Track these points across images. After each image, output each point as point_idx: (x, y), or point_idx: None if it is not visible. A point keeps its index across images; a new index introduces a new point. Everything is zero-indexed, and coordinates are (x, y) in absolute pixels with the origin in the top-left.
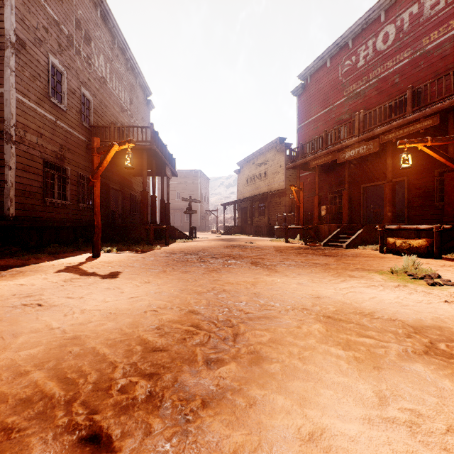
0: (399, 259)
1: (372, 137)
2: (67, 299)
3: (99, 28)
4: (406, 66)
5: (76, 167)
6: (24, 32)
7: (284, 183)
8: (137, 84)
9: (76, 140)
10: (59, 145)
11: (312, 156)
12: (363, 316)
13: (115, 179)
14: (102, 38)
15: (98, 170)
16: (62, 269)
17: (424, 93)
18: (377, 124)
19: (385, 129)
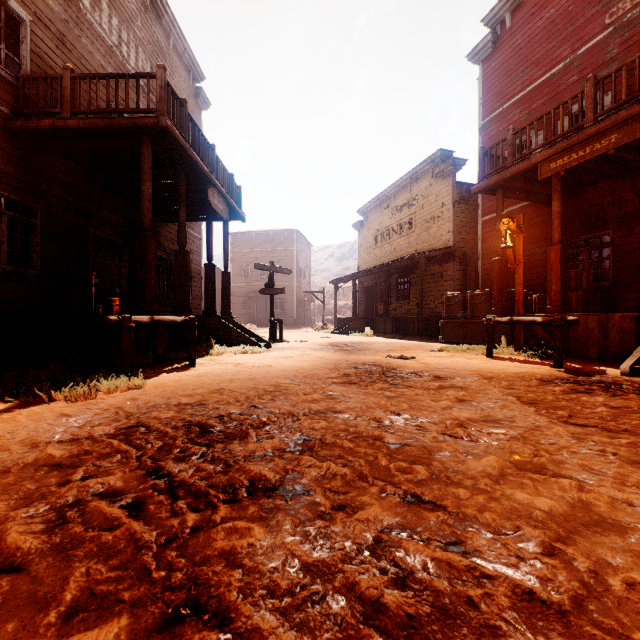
0: None
1: None
2: None
3: None
4: None
5: None
6: None
7: (450, 236)
8: (172, 47)
9: None
10: None
11: (550, 148)
12: None
13: (108, 220)
14: None
15: None
16: None
17: None
18: None
19: None
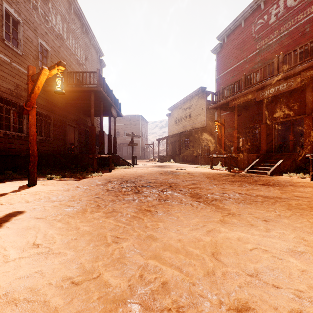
0: None
1: (292, 74)
2: None
3: None
4: None
5: None
6: None
7: (205, 122)
8: (92, 45)
9: None
10: (14, 84)
11: (232, 97)
12: None
13: (71, 118)
14: (59, 2)
15: (30, 97)
16: None
17: None
18: (298, 62)
19: (307, 65)
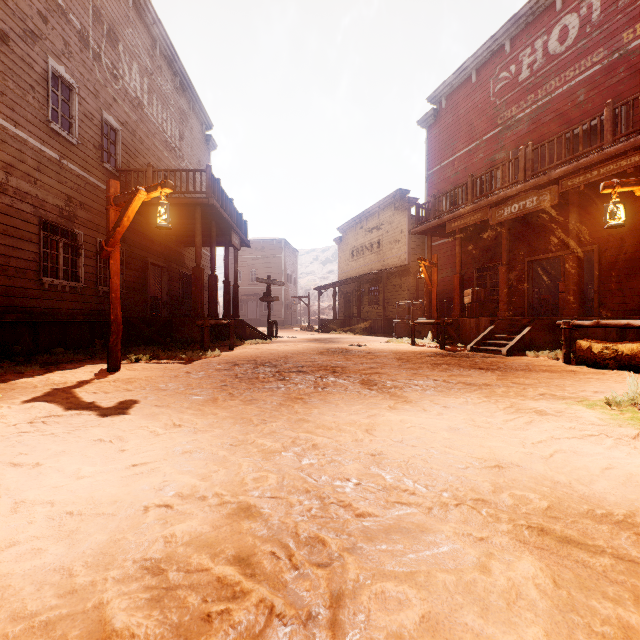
0: (603, 375)
1: (546, 183)
2: (6, 468)
3: (131, 23)
4: (597, 76)
5: (93, 231)
6: (6, 19)
7: (406, 256)
8: (192, 111)
9: (93, 191)
10: (65, 196)
11: (451, 214)
12: (616, 527)
13: (156, 251)
14: (136, 39)
15: (115, 232)
16: (43, 396)
17: (625, 116)
18: (555, 163)
19: (568, 170)
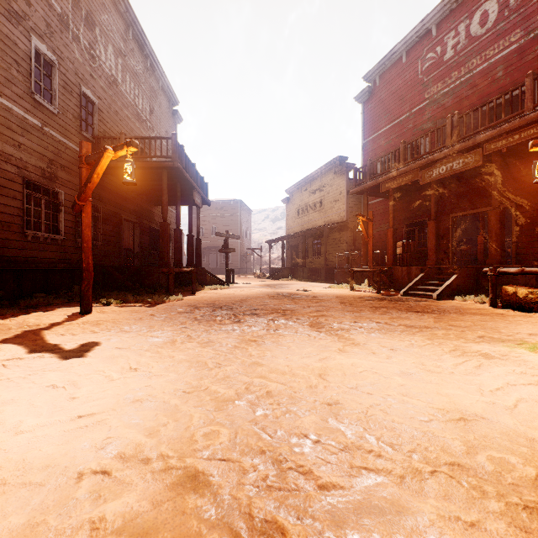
0: (530, 318)
1: (471, 147)
2: None
3: (107, 10)
4: (514, 53)
5: (73, 191)
6: None
7: (345, 214)
8: (160, 89)
9: (73, 155)
10: (47, 159)
11: (385, 176)
12: None
13: (129, 208)
14: (111, 25)
15: (86, 188)
16: (14, 338)
17: None
18: (479, 129)
19: (492, 134)
